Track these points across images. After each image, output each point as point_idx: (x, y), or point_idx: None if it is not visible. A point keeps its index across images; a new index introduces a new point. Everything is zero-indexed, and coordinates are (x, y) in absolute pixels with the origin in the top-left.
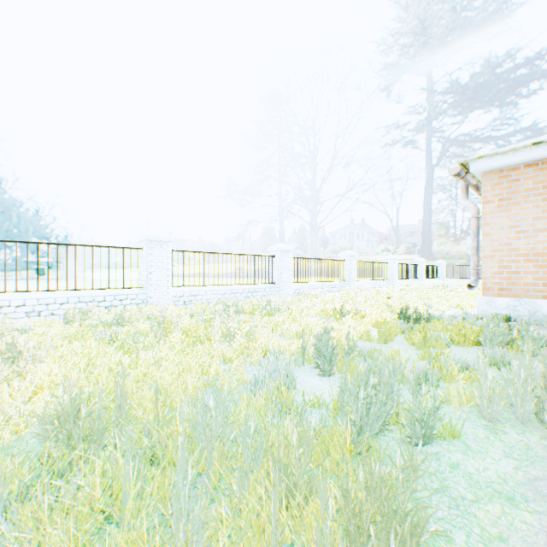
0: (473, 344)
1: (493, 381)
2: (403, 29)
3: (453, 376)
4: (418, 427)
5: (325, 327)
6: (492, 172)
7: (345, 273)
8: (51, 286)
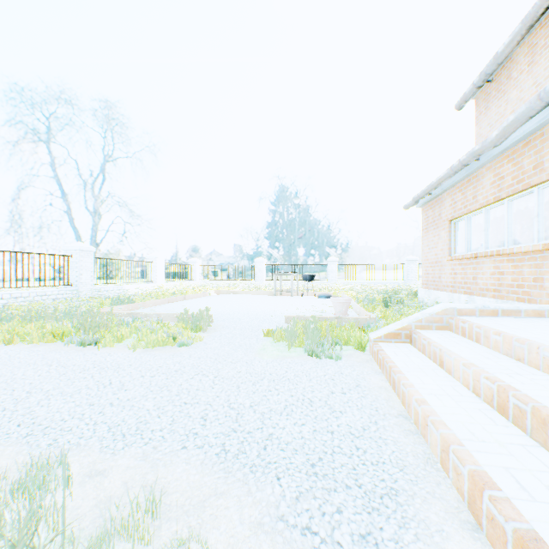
0: None
1: None
2: None
3: None
4: None
5: None
6: None
7: None
8: None
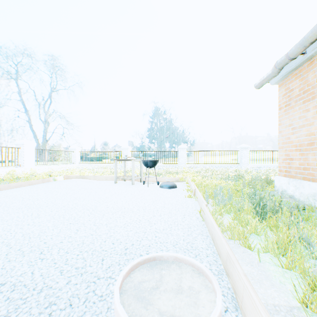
0: None
1: None
2: None
3: None
4: None
5: None
6: None
7: None
8: None
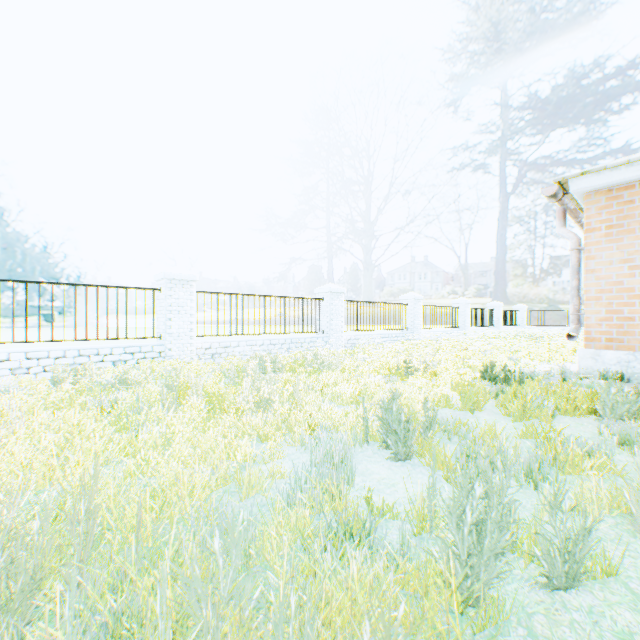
0: (586, 412)
1: (632, 471)
2: (474, 31)
3: (576, 464)
4: (557, 565)
5: (393, 393)
6: (598, 192)
7: (408, 319)
8: (57, 335)
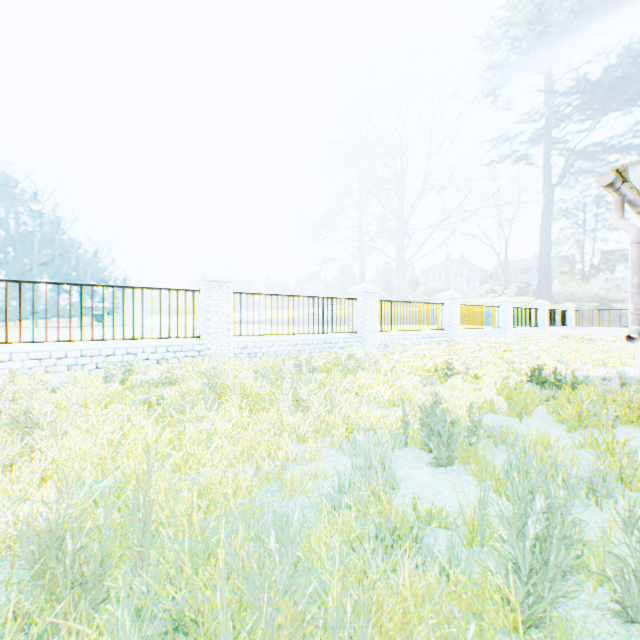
0: None
1: None
2: (516, 15)
3: None
4: (633, 593)
5: (434, 396)
6: None
7: (444, 319)
8: (106, 334)
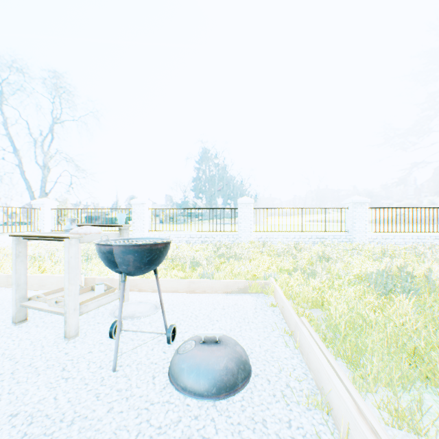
0: None
1: None
2: None
3: None
4: None
5: None
6: None
7: None
8: None
